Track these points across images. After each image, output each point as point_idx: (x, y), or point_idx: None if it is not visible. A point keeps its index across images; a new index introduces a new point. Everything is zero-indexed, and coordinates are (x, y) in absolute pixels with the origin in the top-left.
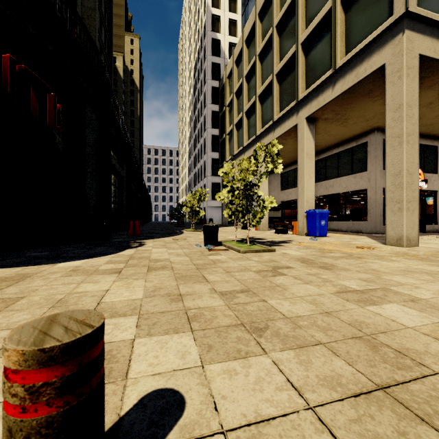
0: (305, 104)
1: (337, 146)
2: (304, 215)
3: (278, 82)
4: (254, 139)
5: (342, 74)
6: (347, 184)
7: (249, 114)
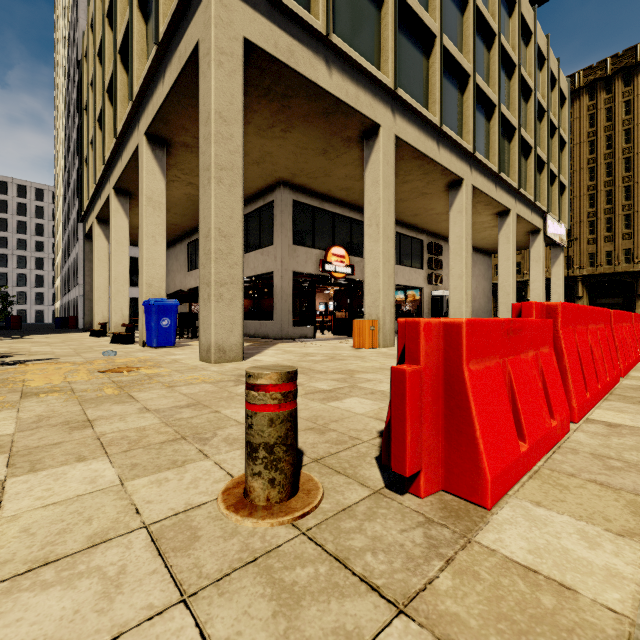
0: (144, 109)
1: (246, 204)
2: (143, 308)
3: (125, 68)
4: (105, 171)
5: (170, 56)
6: (255, 264)
7: None
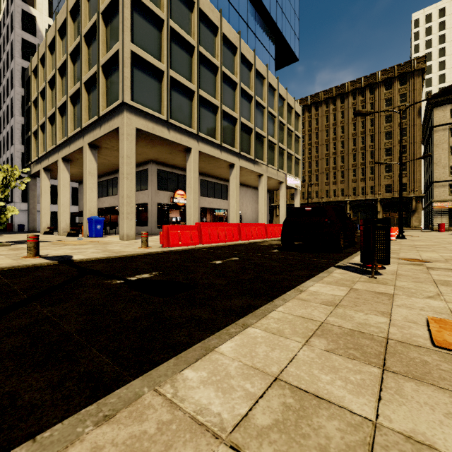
0: (87, 133)
1: None
2: (87, 220)
3: (72, 104)
4: (55, 147)
5: (104, 122)
6: (138, 198)
7: (53, 120)
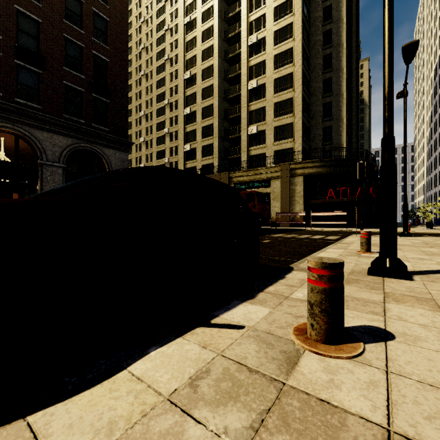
0: None
1: None
2: None
3: None
4: None
5: None
6: None
7: None
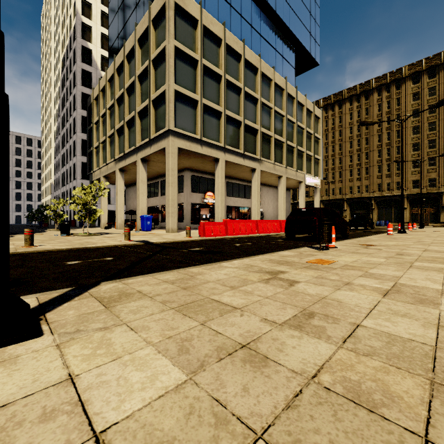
0: (140, 150)
1: None
2: (140, 218)
3: (128, 127)
4: (114, 160)
5: (153, 143)
6: None
7: (111, 139)
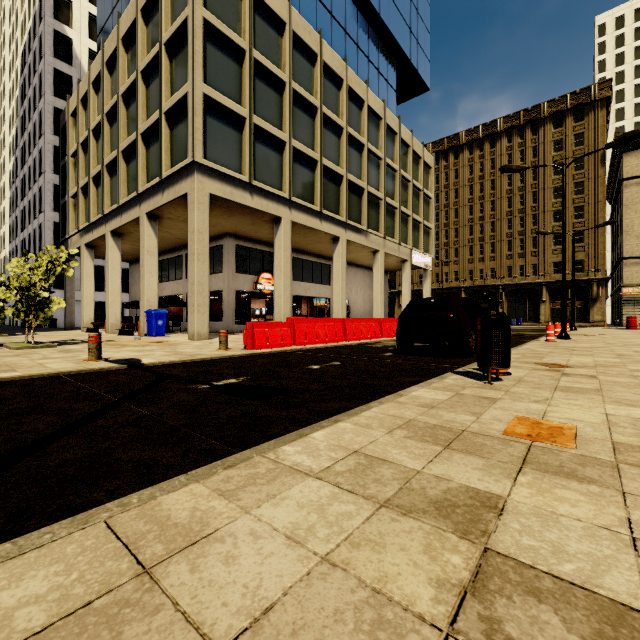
0: (146, 199)
1: None
2: (145, 314)
3: (125, 161)
4: (102, 217)
5: (168, 185)
6: (210, 284)
7: (98, 181)
